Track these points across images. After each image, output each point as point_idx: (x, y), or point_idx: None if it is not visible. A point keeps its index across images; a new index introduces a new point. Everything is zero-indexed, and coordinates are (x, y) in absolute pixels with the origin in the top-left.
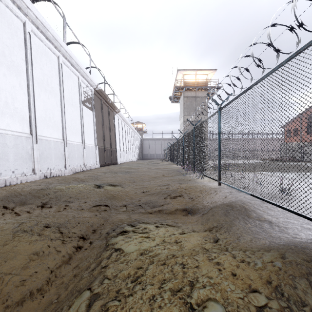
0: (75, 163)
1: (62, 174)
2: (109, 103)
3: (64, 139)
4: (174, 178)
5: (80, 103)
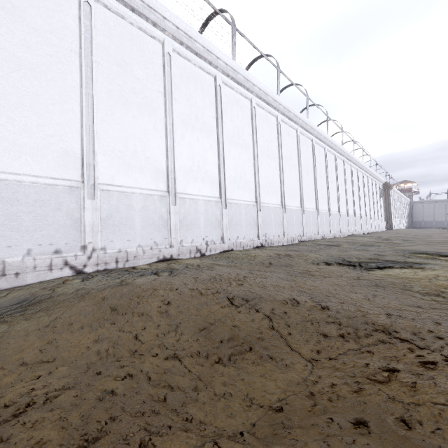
0: (380, 227)
1: (378, 231)
2: (387, 186)
3: (378, 216)
4: (443, 233)
5: (379, 196)
